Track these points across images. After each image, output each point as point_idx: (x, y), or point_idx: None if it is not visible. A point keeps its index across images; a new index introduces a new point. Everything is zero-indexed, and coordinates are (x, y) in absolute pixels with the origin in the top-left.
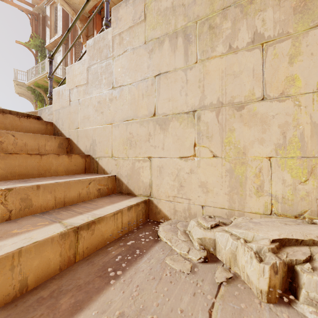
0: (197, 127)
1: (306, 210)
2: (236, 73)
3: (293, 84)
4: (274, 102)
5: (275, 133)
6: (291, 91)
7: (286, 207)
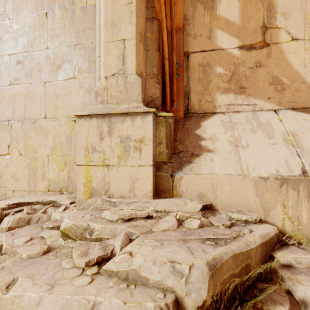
0: (10, 133)
1: (63, 187)
2: (32, 98)
3: (58, 111)
4: (50, 120)
5: (51, 140)
6: (57, 115)
7: (55, 186)
